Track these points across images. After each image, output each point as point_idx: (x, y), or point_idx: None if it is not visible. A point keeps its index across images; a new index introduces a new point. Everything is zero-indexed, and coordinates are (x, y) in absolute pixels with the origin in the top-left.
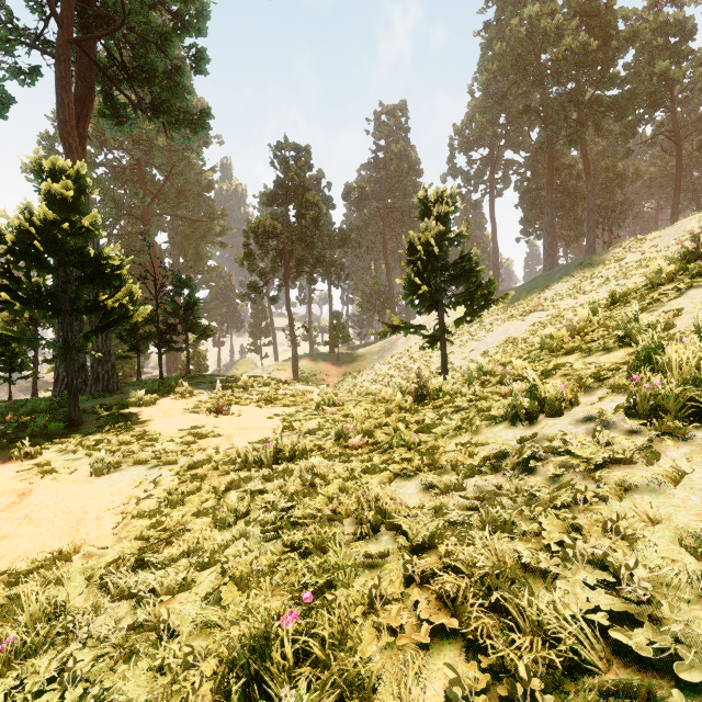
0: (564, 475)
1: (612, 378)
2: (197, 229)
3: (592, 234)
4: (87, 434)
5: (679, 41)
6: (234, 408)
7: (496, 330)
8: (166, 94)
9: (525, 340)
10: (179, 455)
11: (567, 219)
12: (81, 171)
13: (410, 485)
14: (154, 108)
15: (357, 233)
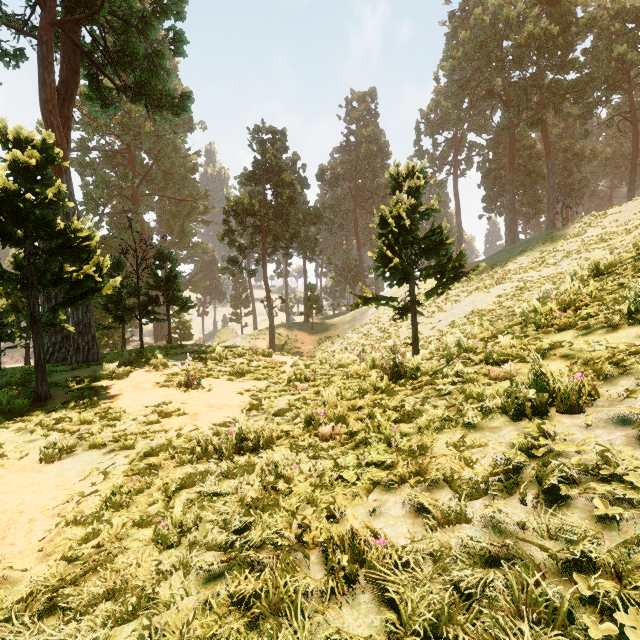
0: (619, 515)
1: (639, 365)
2: (183, 208)
3: (553, 210)
4: (51, 411)
5: (636, 26)
6: (205, 382)
7: (462, 302)
8: (146, 76)
9: (492, 311)
10: (138, 438)
11: (527, 197)
12: (47, 141)
13: (394, 501)
14: (135, 89)
15: (329, 211)
